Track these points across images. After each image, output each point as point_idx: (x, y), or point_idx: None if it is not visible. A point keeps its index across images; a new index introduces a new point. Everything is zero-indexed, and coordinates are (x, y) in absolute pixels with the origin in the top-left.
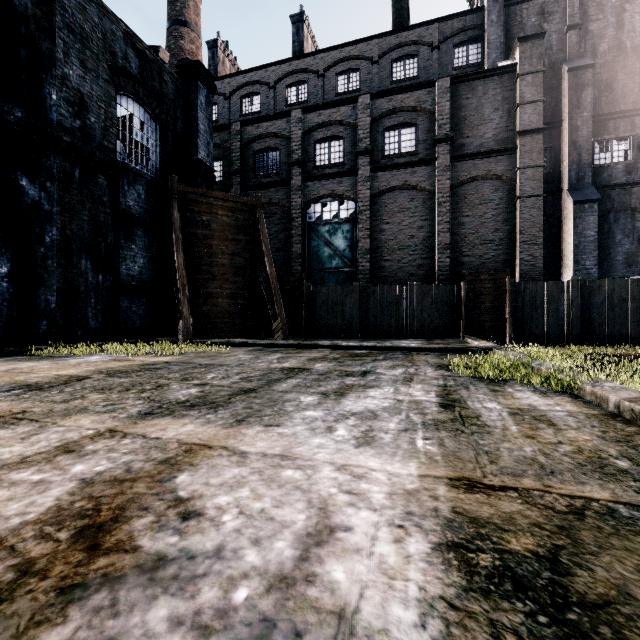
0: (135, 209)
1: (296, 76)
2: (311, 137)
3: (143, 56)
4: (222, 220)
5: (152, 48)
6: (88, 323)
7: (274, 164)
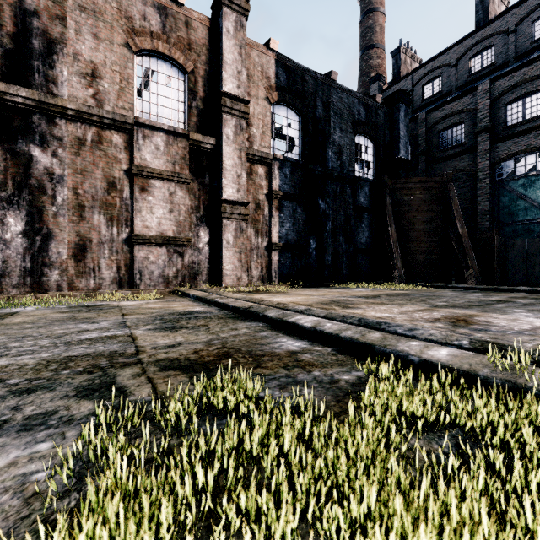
0: (363, 202)
1: (480, 45)
2: (500, 101)
3: (367, 106)
4: (418, 198)
5: (371, 97)
6: (342, 271)
7: (458, 136)
